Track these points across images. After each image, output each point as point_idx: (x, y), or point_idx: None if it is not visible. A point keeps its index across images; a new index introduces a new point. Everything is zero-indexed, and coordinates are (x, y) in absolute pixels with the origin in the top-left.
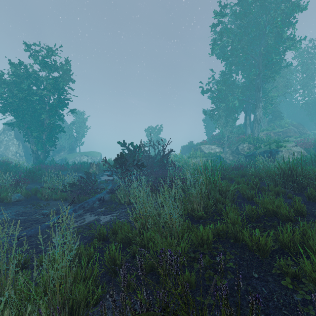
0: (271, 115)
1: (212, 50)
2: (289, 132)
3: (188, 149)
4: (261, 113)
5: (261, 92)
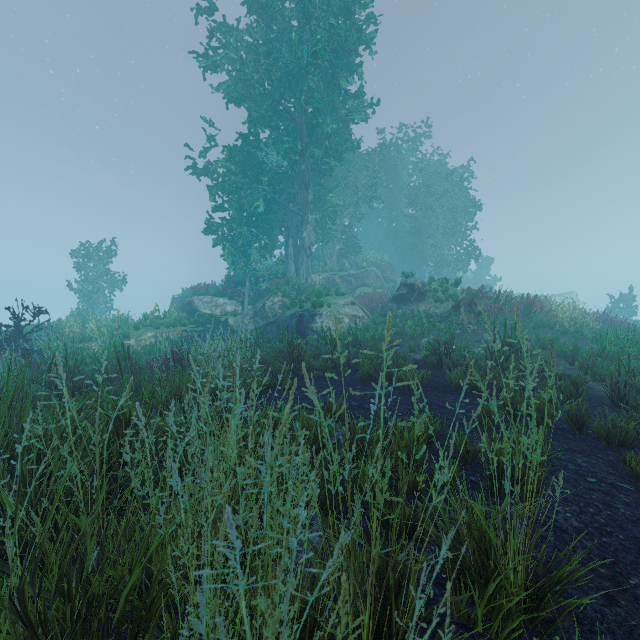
0: (343, 243)
1: (203, 71)
2: (367, 277)
3: None
4: (312, 235)
5: (311, 192)
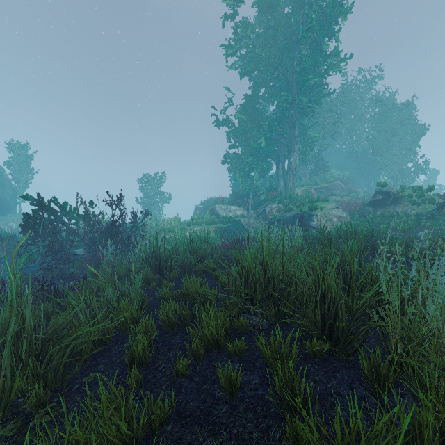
0: (314, 164)
1: (226, 57)
2: (334, 189)
3: (204, 210)
4: (297, 160)
5: (297, 129)
